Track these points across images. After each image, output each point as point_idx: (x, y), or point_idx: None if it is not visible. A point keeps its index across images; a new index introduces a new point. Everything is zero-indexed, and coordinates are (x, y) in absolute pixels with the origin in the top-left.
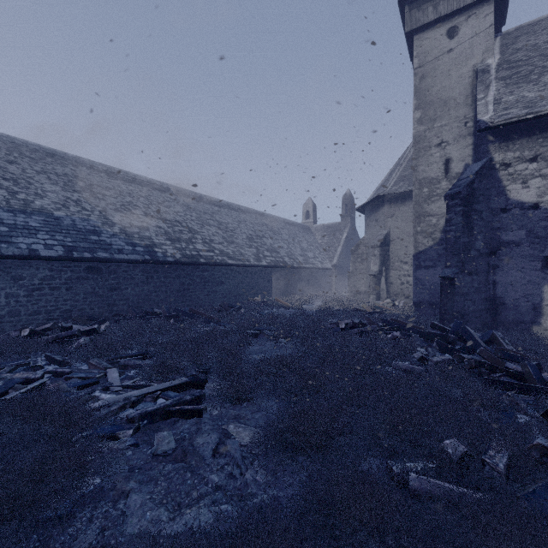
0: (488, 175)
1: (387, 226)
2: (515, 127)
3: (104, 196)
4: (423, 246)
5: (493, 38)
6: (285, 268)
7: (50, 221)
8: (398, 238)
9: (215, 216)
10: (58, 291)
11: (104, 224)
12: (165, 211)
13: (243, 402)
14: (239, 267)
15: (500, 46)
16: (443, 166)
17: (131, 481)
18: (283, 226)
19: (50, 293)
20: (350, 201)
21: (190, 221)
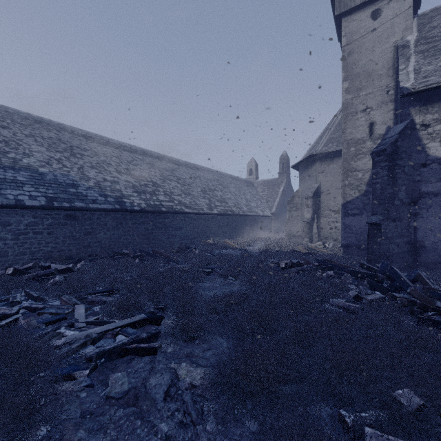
0: (410, 135)
1: (318, 180)
2: (433, 92)
3: (82, 156)
4: (350, 196)
5: (412, 18)
6: (233, 215)
7: (35, 176)
8: (328, 190)
9: (175, 172)
10: (41, 235)
11: (81, 179)
12: (133, 169)
13: (195, 339)
14: (194, 215)
15: (417, 25)
16: (367, 128)
17: (80, 430)
18: (231, 181)
19: (34, 236)
20: (286, 161)
21: (154, 176)
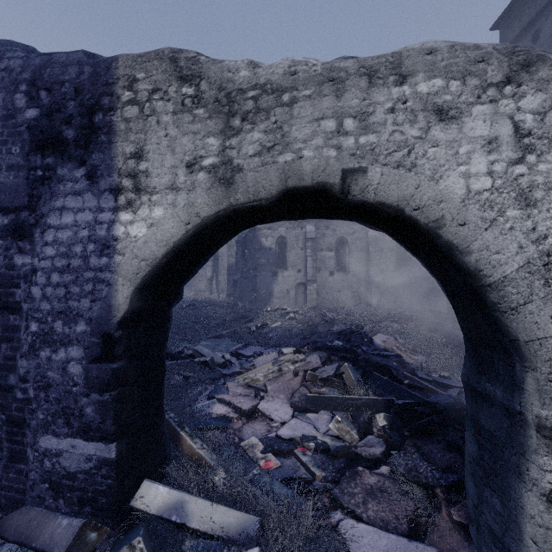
0: (253, 233)
1: None
2: None
3: None
4: (232, 263)
5: None
6: None
7: None
8: (224, 255)
9: None
10: None
11: None
12: None
13: None
14: None
15: None
16: None
17: None
18: None
19: None
20: None
21: None
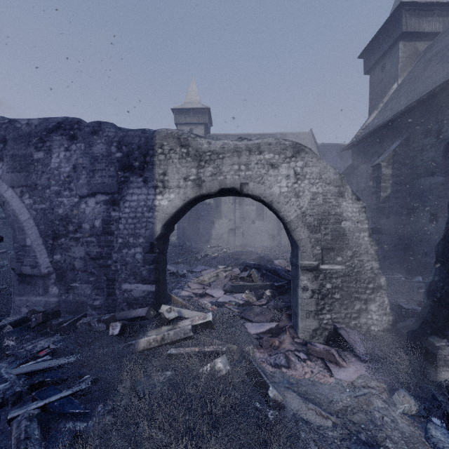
0: None
1: None
2: None
3: None
4: None
5: None
6: None
7: None
8: None
9: None
10: None
11: None
12: None
13: None
14: None
15: None
16: None
17: None
18: None
19: None
20: None
21: None
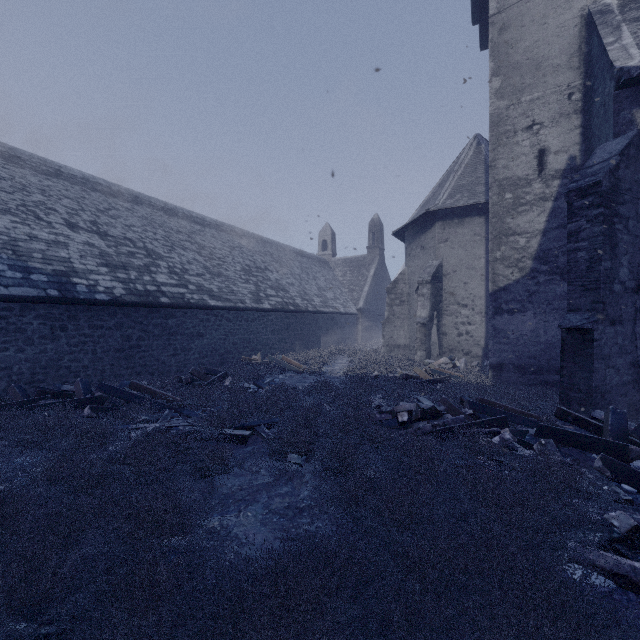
0: (636, 159)
1: (439, 255)
2: None
3: None
4: (505, 279)
5: None
6: (297, 313)
7: None
8: (454, 271)
9: (195, 237)
10: None
11: None
12: (108, 223)
13: None
14: (228, 311)
15: None
16: (535, 160)
17: None
18: (294, 257)
19: None
20: (379, 228)
21: (151, 240)
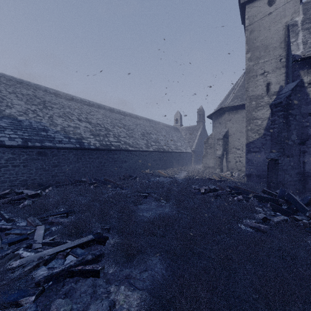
0: (300, 91)
1: (227, 126)
2: None
3: (52, 108)
4: (252, 138)
5: (299, 4)
6: (164, 152)
7: (14, 122)
8: (234, 134)
9: (122, 121)
10: (18, 167)
11: (50, 125)
12: (91, 118)
13: (134, 259)
14: (136, 152)
15: (302, 10)
16: (265, 87)
17: None
18: (163, 127)
19: (13, 169)
20: (202, 113)
21: (106, 124)
